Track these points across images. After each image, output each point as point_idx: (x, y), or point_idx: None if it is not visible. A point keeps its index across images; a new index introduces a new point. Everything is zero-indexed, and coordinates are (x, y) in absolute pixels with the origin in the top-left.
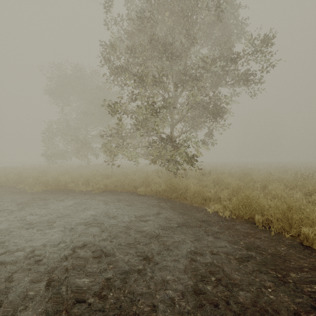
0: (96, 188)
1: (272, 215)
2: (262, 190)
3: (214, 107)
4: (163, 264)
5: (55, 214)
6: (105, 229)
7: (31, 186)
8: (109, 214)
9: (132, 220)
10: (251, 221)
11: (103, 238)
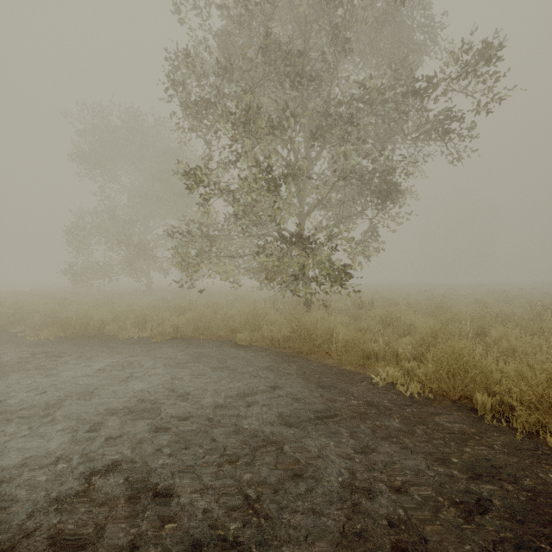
0: (158, 333)
1: (512, 394)
2: (474, 337)
3: (380, 180)
4: (286, 521)
5: (68, 387)
6: (165, 425)
7: (37, 329)
8: (178, 388)
9: (221, 403)
10: (466, 405)
11: (158, 447)
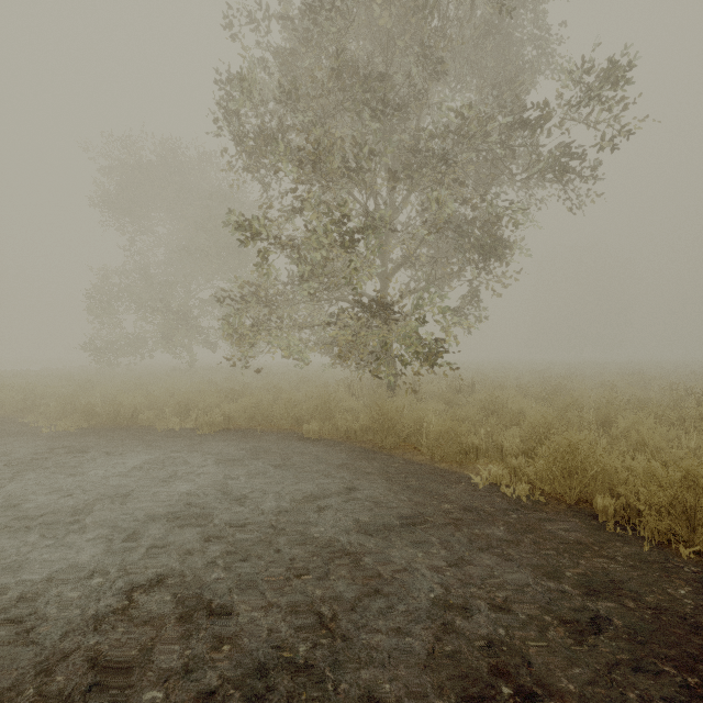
0: (205, 423)
1: (640, 496)
2: (599, 428)
3: (483, 232)
4: (366, 642)
5: (97, 489)
6: (218, 533)
7: (53, 419)
8: (232, 490)
9: (286, 508)
10: (585, 510)
11: (211, 560)
